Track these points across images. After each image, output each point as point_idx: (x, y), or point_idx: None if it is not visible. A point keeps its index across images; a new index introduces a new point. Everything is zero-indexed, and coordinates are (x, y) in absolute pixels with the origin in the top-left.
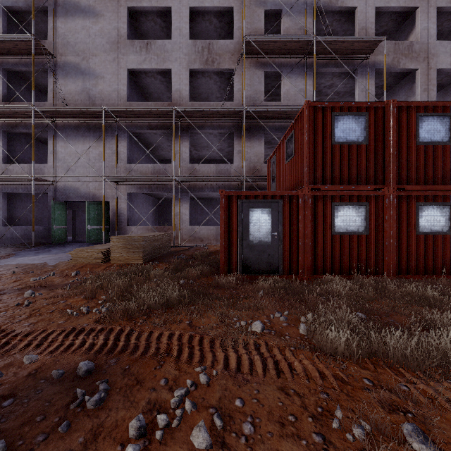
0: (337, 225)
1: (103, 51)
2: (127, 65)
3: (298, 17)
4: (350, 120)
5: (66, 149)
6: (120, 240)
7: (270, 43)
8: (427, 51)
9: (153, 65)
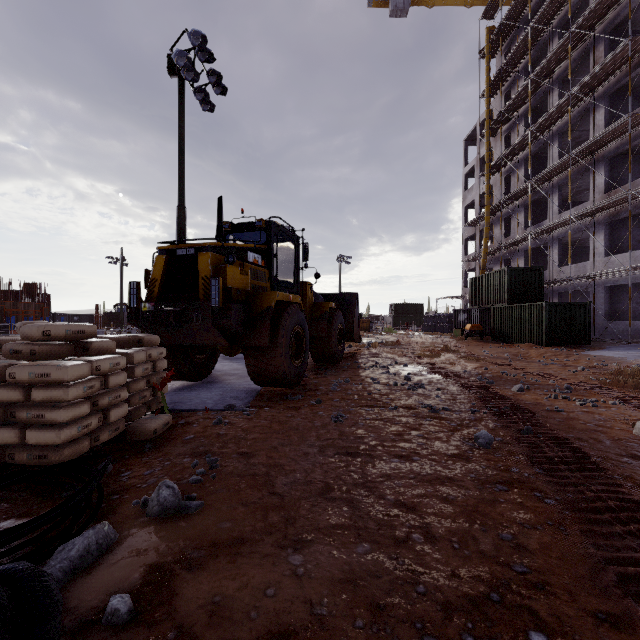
0: None
1: None
2: None
3: None
4: None
5: None
6: None
7: None
8: None
9: None
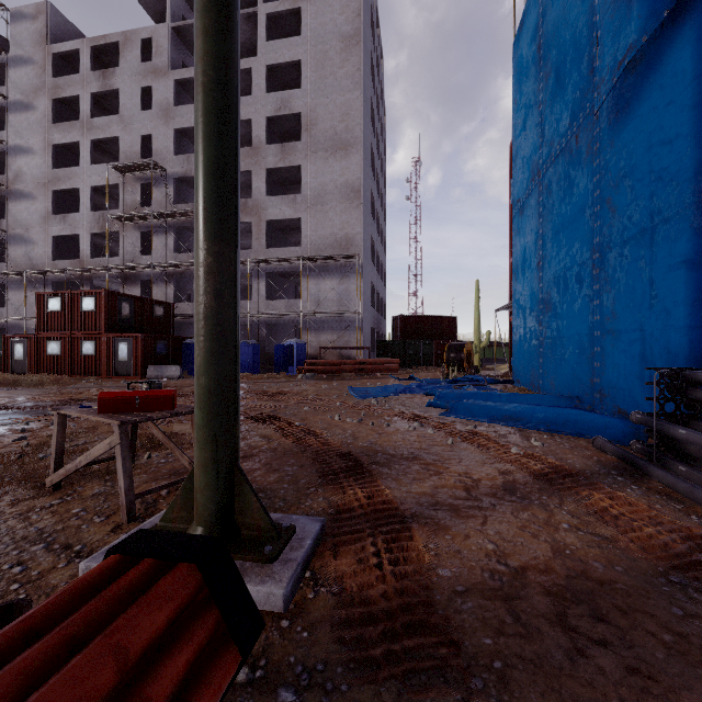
0: (49, 351)
1: (38, 224)
2: (53, 234)
3: (164, 188)
4: (55, 300)
5: (16, 297)
6: None
7: (130, 216)
8: (259, 207)
9: (68, 232)
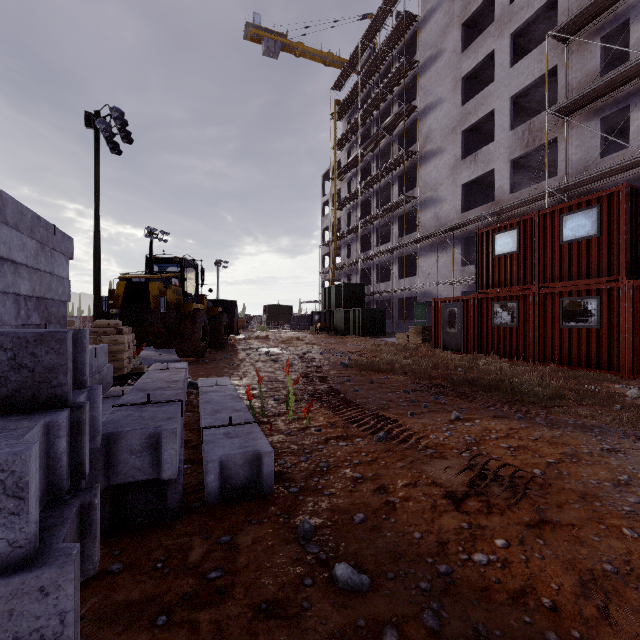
0: (495, 319)
1: (446, 178)
2: (461, 182)
3: None
4: (505, 236)
5: (426, 263)
6: (412, 328)
7: (587, 94)
8: None
9: (479, 172)
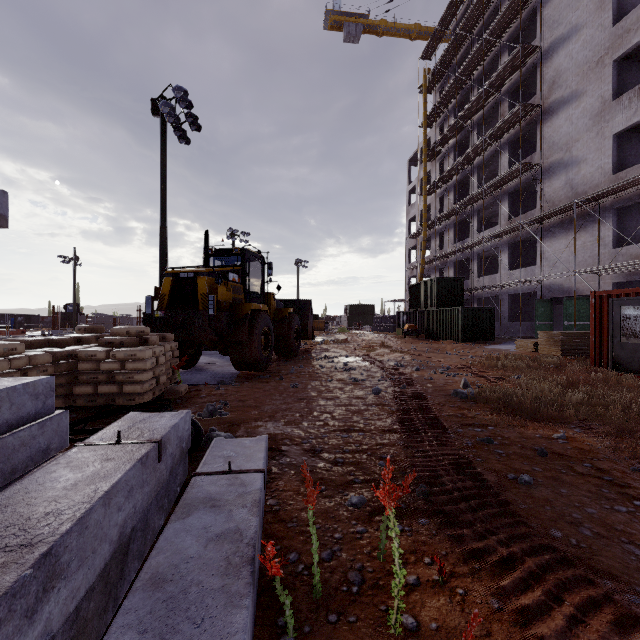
0: None
1: (585, 131)
2: (612, 131)
3: None
4: None
5: (551, 248)
6: (544, 334)
7: None
8: None
9: None
